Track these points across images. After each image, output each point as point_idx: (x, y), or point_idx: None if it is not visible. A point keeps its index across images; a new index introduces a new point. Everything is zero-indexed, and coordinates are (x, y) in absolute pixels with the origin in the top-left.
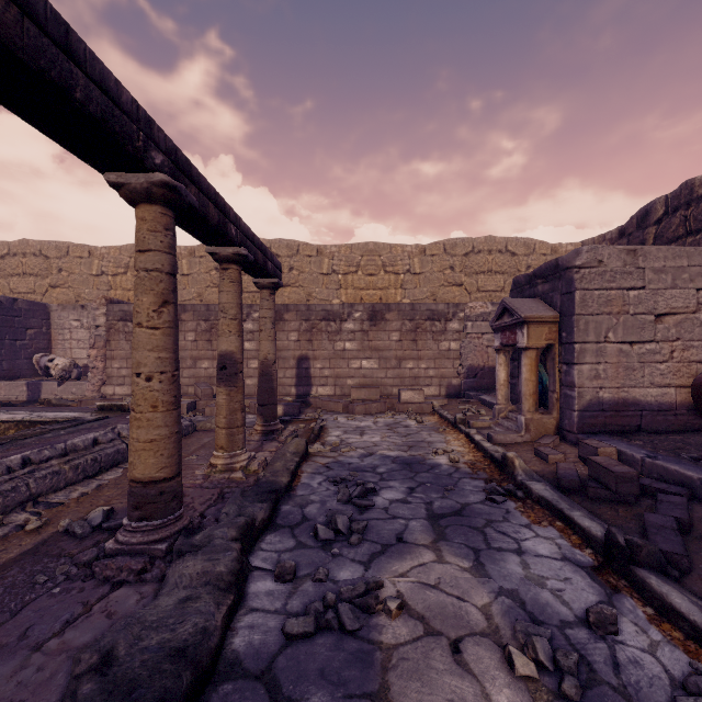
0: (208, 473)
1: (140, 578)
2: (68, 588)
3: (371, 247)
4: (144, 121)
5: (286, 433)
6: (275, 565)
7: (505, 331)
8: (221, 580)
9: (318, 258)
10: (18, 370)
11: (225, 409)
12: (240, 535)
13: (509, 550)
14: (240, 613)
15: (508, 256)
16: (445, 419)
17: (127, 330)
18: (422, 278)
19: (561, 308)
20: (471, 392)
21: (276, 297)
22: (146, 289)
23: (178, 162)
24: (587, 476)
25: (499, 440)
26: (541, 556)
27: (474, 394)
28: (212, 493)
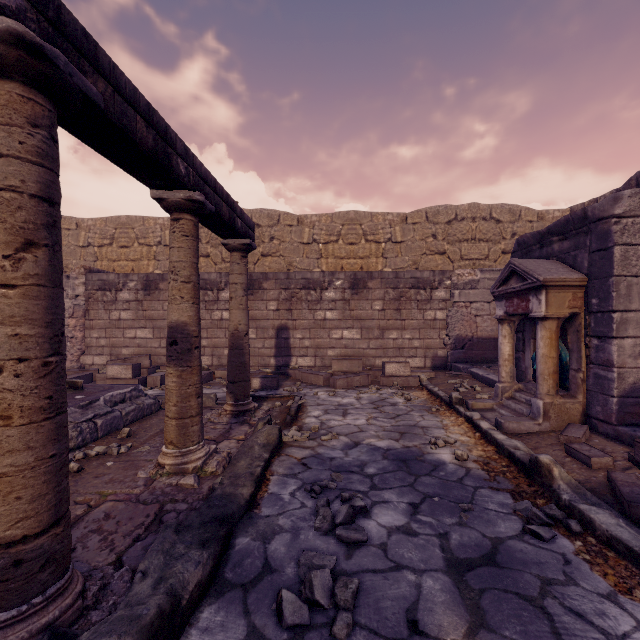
0: (153, 475)
1: None
2: None
3: (352, 216)
4: None
5: (260, 414)
6: None
7: (511, 298)
8: None
9: (299, 227)
10: None
11: (175, 395)
12: None
13: None
14: None
15: (492, 223)
16: (437, 396)
17: (106, 300)
18: (404, 246)
19: (589, 269)
20: (458, 364)
21: (257, 267)
22: None
23: (64, 28)
24: None
25: (511, 428)
26: None
27: (463, 366)
28: (147, 512)
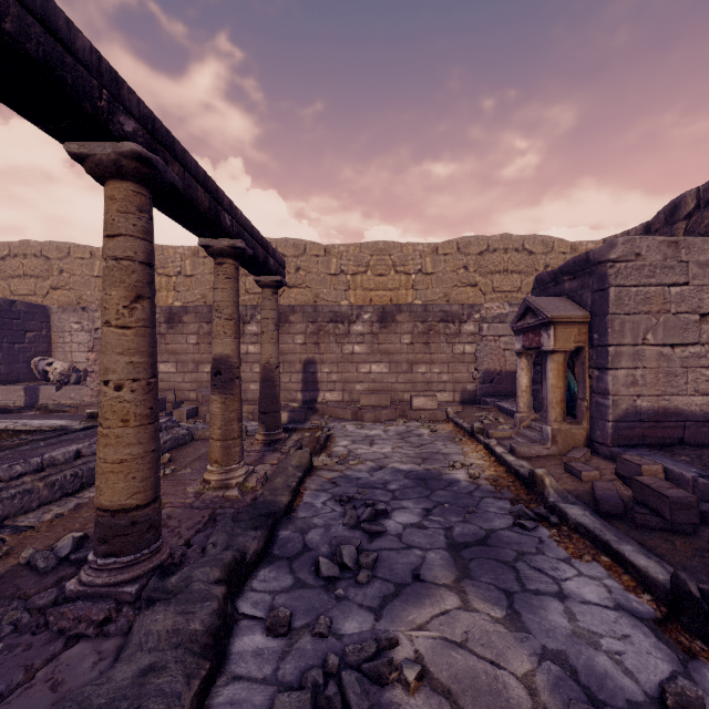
0: (201, 490)
1: (102, 631)
2: (12, 644)
3: (381, 246)
4: (108, 77)
5: (290, 443)
6: (268, 611)
7: (527, 333)
8: (194, 642)
9: (326, 258)
10: (16, 374)
11: (220, 419)
12: (226, 576)
13: (548, 593)
14: (219, 683)
15: (525, 254)
16: (461, 428)
17: None
18: (435, 278)
19: (591, 307)
20: (487, 398)
21: (283, 299)
22: (115, 280)
23: (156, 134)
24: (629, 498)
25: (523, 452)
26: (589, 603)
27: (491, 400)
28: (202, 514)
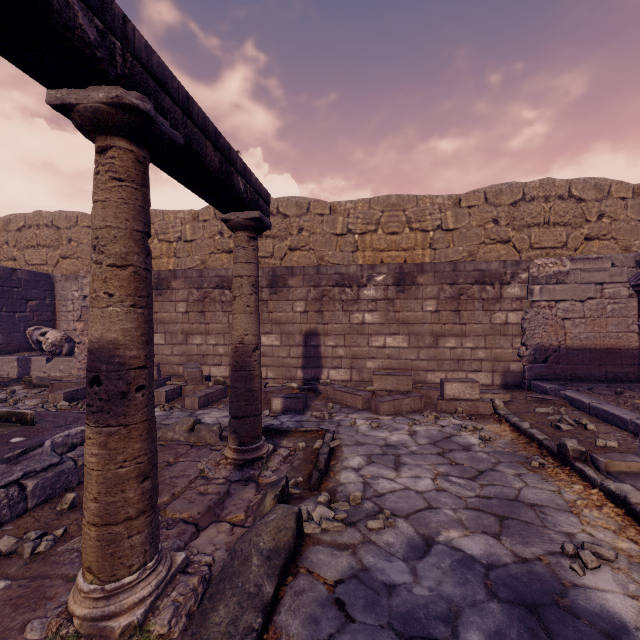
0: (50, 637)
1: None
2: None
3: (393, 200)
4: None
5: (274, 463)
6: None
7: None
8: None
9: (331, 216)
10: (17, 343)
11: (95, 480)
12: None
13: None
14: None
15: (572, 202)
16: (531, 438)
17: None
18: (457, 234)
19: None
20: (541, 382)
21: (284, 263)
22: None
23: None
24: None
25: None
26: None
27: (551, 387)
28: None
